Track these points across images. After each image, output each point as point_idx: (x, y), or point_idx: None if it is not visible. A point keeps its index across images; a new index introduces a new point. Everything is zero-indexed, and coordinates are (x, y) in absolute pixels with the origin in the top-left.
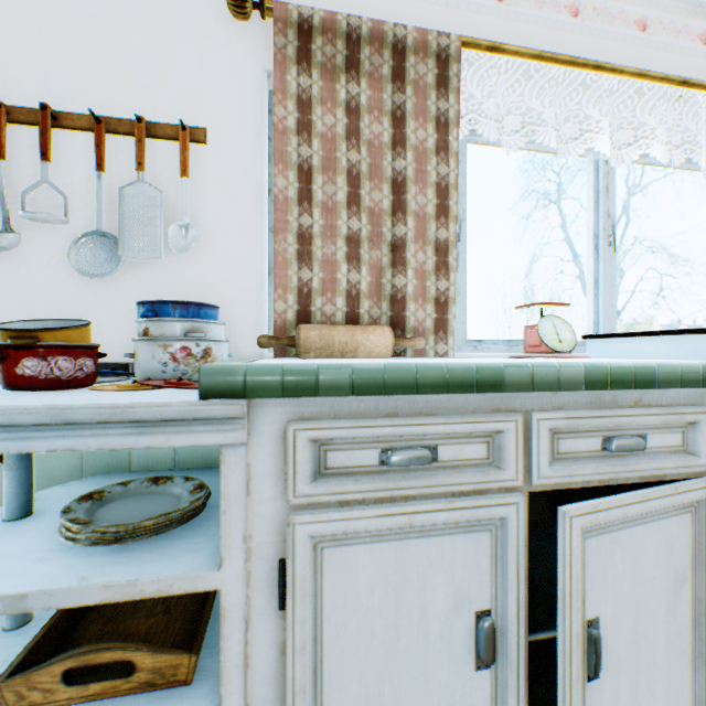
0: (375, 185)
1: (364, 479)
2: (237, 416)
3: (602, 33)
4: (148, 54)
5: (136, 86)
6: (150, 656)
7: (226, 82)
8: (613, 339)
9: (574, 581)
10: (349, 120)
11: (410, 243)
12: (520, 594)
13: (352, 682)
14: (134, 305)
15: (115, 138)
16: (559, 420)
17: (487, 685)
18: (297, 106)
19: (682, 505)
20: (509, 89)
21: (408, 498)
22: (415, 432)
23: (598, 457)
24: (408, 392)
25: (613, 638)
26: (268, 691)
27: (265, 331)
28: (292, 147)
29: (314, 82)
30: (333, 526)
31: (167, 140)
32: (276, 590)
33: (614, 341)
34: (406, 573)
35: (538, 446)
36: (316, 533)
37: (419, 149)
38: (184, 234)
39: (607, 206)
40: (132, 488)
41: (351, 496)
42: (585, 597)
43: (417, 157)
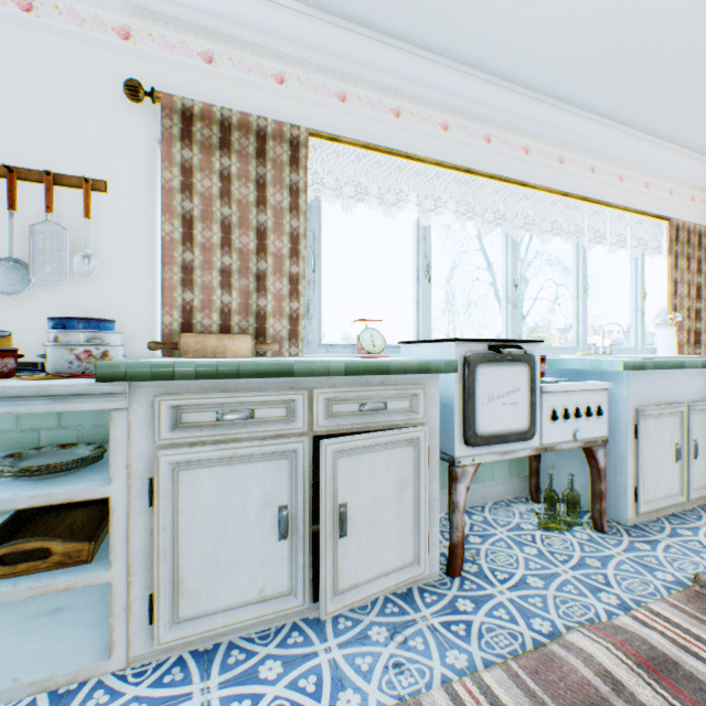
0: (244, 232)
1: (206, 429)
2: (121, 392)
3: (417, 130)
4: (56, 120)
5: (45, 144)
6: (62, 545)
7: (124, 146)
8: (411, 344)
9: (328, 480)
10: (223, 185)
11: (270, 275)
12: (306, 494)
13: (199, 550)
14: (43, 316)
15: (26, 184)
16: (331, 393)
17: (286, 549)
18: (181, 172)
19: (407, 441)
20: (349, 165)
21: (236, 440)
22: (239, 401)
23: (358, 415)
24: (233, 377)
25: (358, 514)
26: (143, 557)
27: (157, 337)
28: (178, 201)
29: (195, 155)
30: (185, 457)
31: (72, 188)
32: (148, 497)
33: (412, 346)
34: (234, 484)
35: (318, 408)
36: (174, 461)
37: (278, 208)
38: (88, 262)
39: (425, 250)
40: (45, 451)
41: (197, 439)
42: (339, 491)
43: (276, 213)
